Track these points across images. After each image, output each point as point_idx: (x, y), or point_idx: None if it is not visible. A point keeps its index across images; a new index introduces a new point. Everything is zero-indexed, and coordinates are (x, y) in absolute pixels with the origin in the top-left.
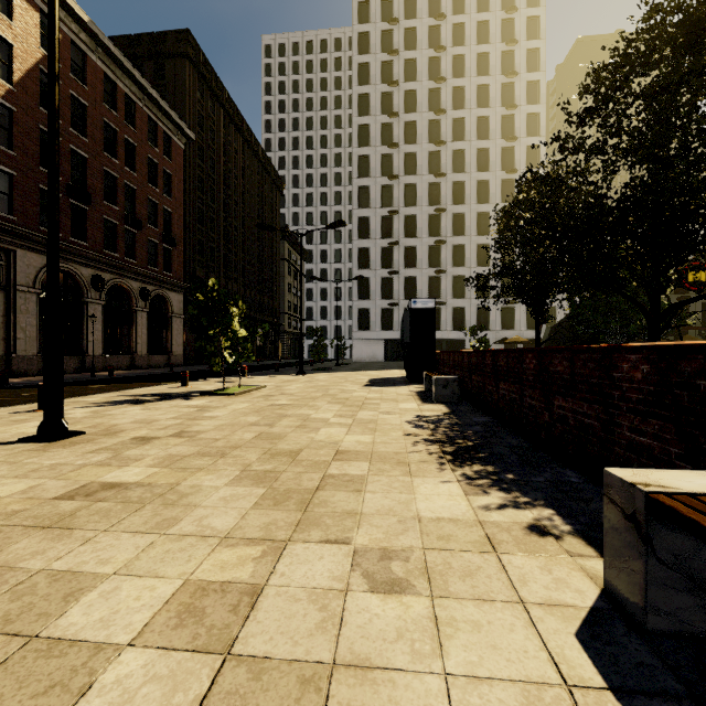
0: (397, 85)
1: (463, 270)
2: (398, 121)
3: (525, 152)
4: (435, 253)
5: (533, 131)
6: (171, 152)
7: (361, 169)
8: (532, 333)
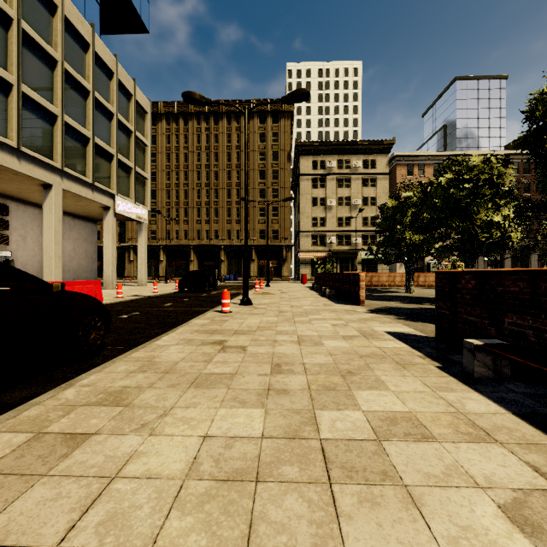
0: None
1: None
2: None
3: None
4: None
5: None
6: None
7: None
8: None
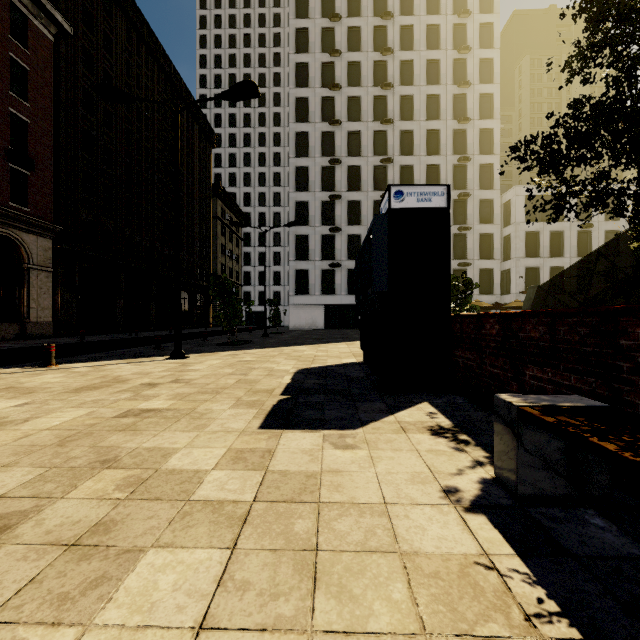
0: (339, 19)
1: None
2: (341, 61)
3: (478, 100)
4: None
5: (486, 78)
6: (27, 38)
7: (299, 113)
8: (485, 298)
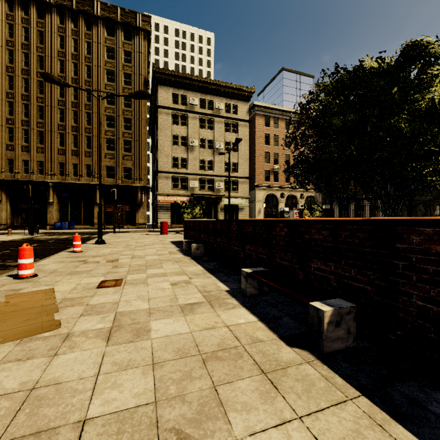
0: None
1: None
2: None
3: None
4: None
5: None
6: None
7: None
8: None
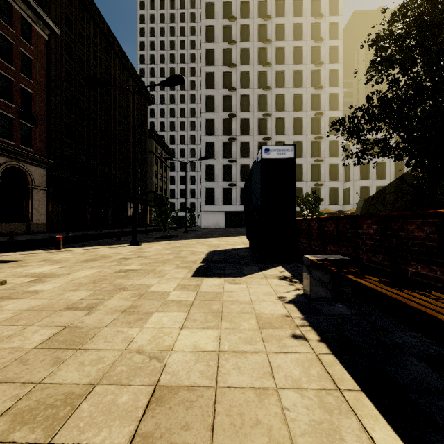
0: (235, 20)
1: None
2: (236, 48)
3: (328, 74)
4: None
5: (333, 59)
6: (31, 38)
7: (207, 82)
8: (333, 207)
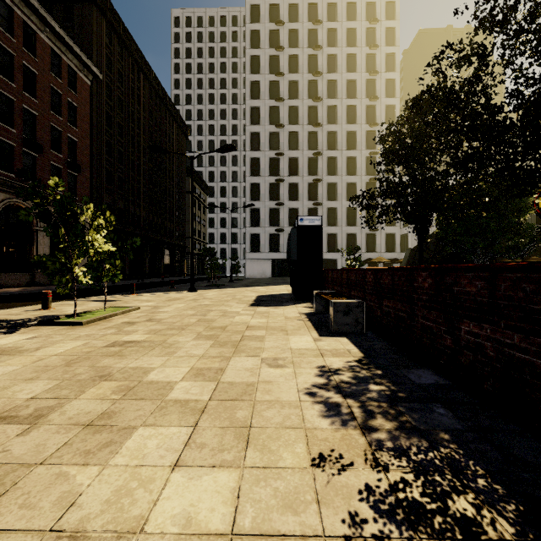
0: (283, 50)
1: (336, 203)
2: (283, 80)
3: (384, 110)
4: (313, 189)
5: (390, 94)
6: (77, 86)
7: (253, 118)
8: (389, 255)
